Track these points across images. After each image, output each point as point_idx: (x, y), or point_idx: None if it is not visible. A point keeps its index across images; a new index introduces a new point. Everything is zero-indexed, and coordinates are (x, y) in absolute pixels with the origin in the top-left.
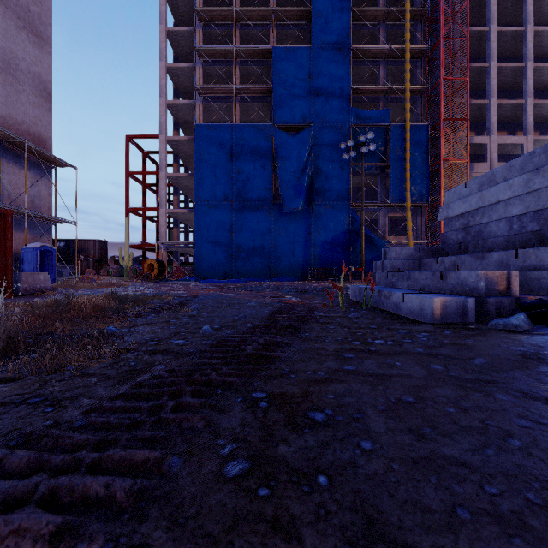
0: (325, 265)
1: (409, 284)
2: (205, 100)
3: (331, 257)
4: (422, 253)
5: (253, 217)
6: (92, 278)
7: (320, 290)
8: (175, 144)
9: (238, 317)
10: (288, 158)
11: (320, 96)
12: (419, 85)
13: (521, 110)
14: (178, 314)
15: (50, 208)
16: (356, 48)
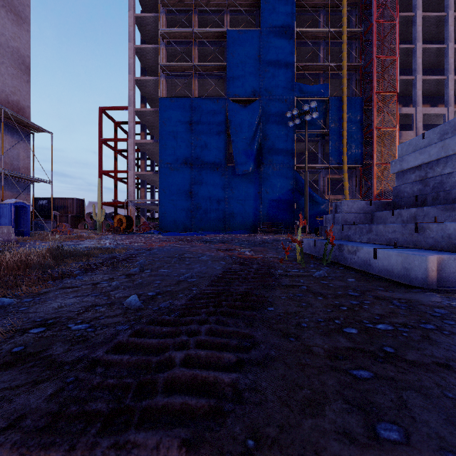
0: (273, 219)
1: (370, 238)
2: (167, 77)
3: (278, 213)
4: (373, 206)
5: (210, 178)
6: (64, 231)
7: (271, 243)
8: (142, 115)
9: (183, 277)
10: (240, 127)
11: (268, 72)
12: (354, 63)
13: (443, 85)
14: (117, 272)
15: (29, 169)
16: (299, 30)
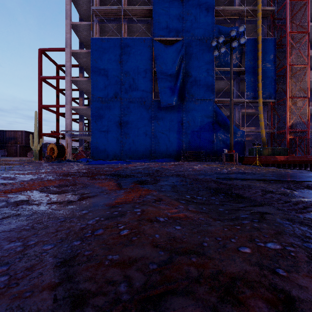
0: (194, 148)
1: None
2: (100, 22)
3: (199, 142)
4: None
5: (137, 111)
6: None
7: (230, 185)
8: (79, 57)
9: None
10: (165, 64)
11: (190, 15)
12: (268, 7)
13: None
14: None
15: None
16: None
